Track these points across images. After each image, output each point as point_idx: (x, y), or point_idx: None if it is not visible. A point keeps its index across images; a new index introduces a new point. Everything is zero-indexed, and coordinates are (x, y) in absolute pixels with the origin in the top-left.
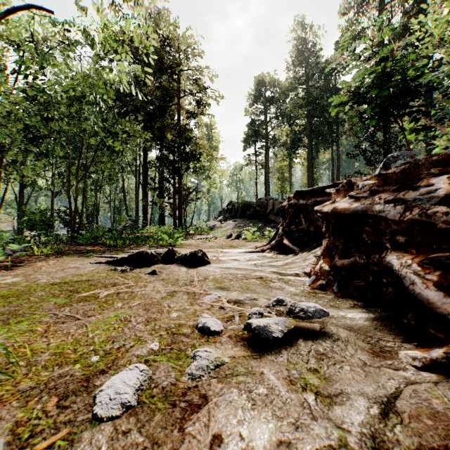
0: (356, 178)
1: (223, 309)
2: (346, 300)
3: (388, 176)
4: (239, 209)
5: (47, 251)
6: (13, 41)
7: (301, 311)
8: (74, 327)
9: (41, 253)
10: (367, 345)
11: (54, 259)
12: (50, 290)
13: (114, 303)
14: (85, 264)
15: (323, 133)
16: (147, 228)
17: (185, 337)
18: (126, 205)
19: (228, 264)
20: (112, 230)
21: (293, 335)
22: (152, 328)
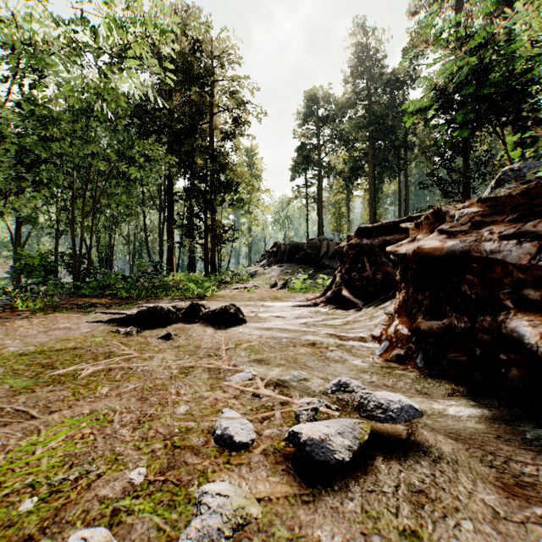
0: (447, 206)
1: (258, 398)
2: (439, 382)
3: (499, 201)
4: (286, 252)
5: (36, 305)
6: (4, 42)
7: (379, 407)
8: (20, 434)
9: (28, 308)
10: (490, 471)
11: (42, 316)
12: (14, 365)
13: (98, 387)
14: (80, 324)
15: (388, 160)
16: (173, 275)
17: (192, 453)
18: (148, 247)
19: (269, 323)
20: (127, 278)
21: (366, 447)
22: (144, 434)
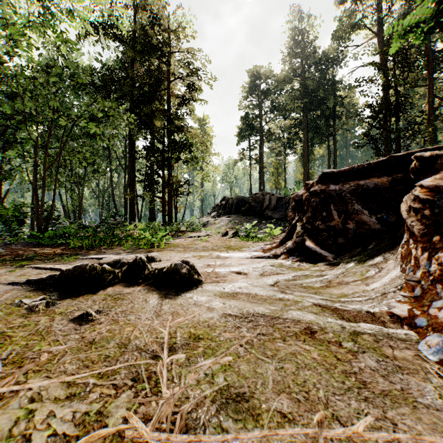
0: None
1: None
2: None
3: None
4: (233, 205)
5: None
6: None
7: None
8: None
9: None
10: None
11: None
12: None
13: None
14: None
15: (319, 127)
16: (134, 225)
17: None
18: (114, 200)
19: (232, 285)
20: (88, 227)
21: None
22: None
